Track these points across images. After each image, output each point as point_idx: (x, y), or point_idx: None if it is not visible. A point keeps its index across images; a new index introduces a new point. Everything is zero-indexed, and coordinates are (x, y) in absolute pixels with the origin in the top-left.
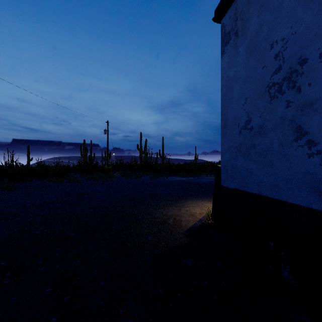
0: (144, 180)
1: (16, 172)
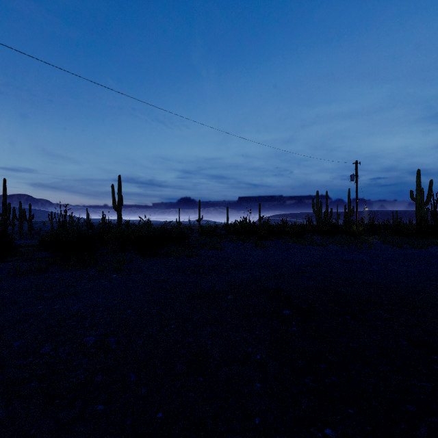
0: (436, 253)
1: (261, 230)
